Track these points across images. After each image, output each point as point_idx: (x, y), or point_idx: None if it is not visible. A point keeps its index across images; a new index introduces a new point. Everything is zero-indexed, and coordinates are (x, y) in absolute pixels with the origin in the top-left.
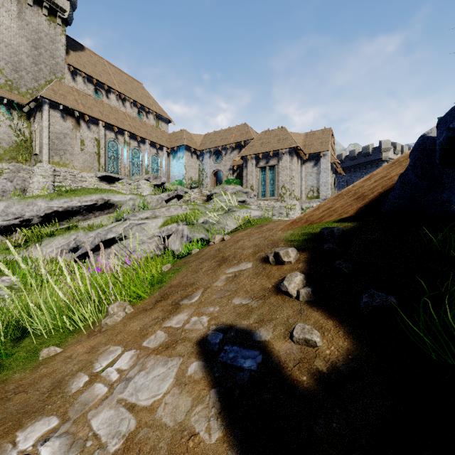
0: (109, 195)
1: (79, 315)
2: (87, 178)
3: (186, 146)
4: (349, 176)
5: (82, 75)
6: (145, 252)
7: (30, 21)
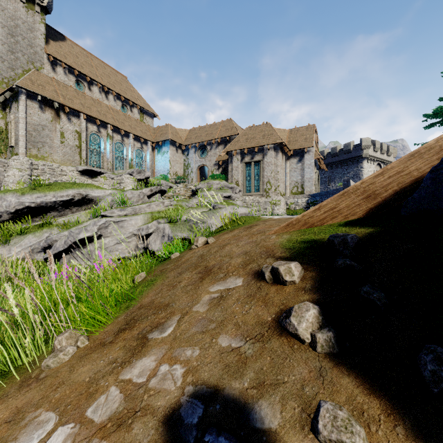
0: (87, 190)
1: (15, 350)
2: (68, 171)
3: (171, 141)
4: (331, 172)
5: (62, 65)
6: (123, 252)
7: (5, 7)
